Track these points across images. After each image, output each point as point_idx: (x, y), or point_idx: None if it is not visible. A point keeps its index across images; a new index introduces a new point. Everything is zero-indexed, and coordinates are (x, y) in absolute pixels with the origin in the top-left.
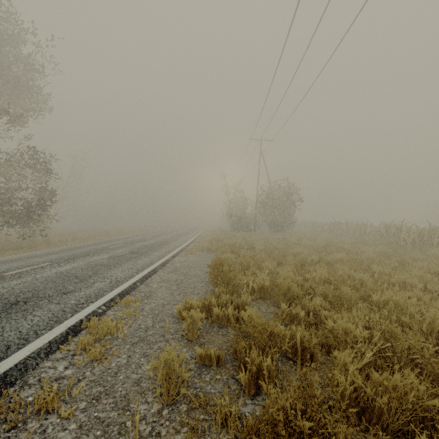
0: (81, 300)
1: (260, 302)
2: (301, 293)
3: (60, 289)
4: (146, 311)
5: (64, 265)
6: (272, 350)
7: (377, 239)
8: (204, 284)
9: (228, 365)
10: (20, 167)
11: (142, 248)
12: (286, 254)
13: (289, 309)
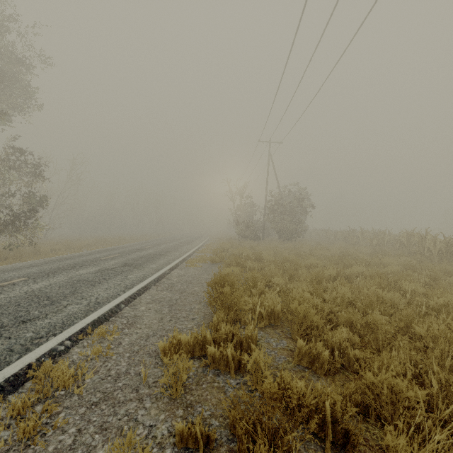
0: (42, 331)
1: (269, 333)
2: (321, 321)
3: (21, 316)
4: (123, 347)
5: (41, 280)
6: (290, 436)
7: (397, 248)
8: (202, 305)
9: (222, 450)
10: (5, 170)
11: (137, 259)
12: (298, 266)
13: (308, 346)
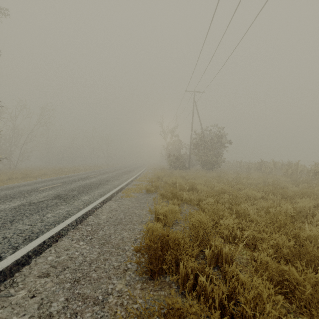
0: None
1: None
2: None
3: None
4: None
5: None
6: None
7: (312, 177)
8: (127, 282)
9: None
10: None
11: (75, 189)
12: (238, 199)
13: None
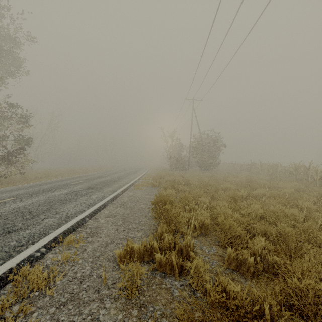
0: (23, 240)
1: (201, 241)
2: (243, 232)
3: (7, 227)
4: (87, 253)
5: (26, 200)
6: None
7: (287, 176)
8: (148, 219)
9: None
10: (1, 118)
11: (98, 184)
12: (217, 189)
13: (236, 253)
